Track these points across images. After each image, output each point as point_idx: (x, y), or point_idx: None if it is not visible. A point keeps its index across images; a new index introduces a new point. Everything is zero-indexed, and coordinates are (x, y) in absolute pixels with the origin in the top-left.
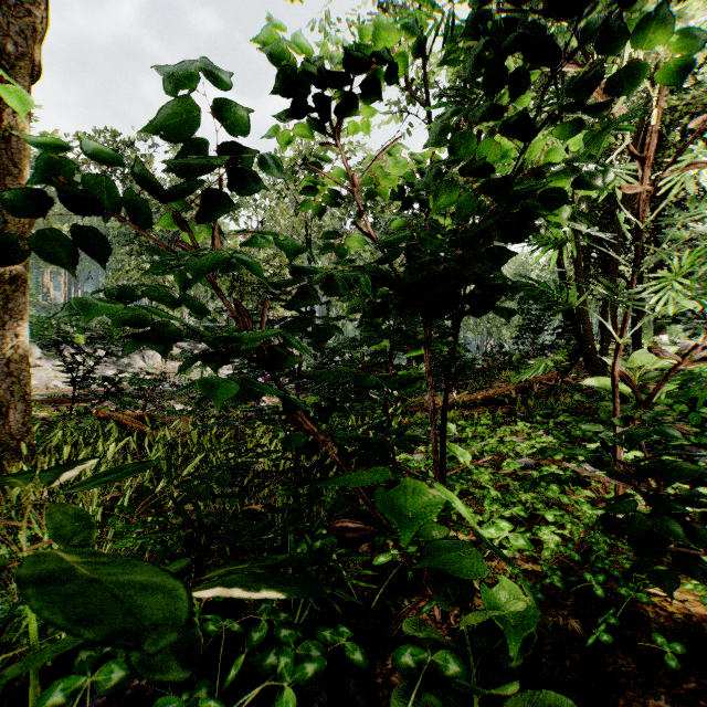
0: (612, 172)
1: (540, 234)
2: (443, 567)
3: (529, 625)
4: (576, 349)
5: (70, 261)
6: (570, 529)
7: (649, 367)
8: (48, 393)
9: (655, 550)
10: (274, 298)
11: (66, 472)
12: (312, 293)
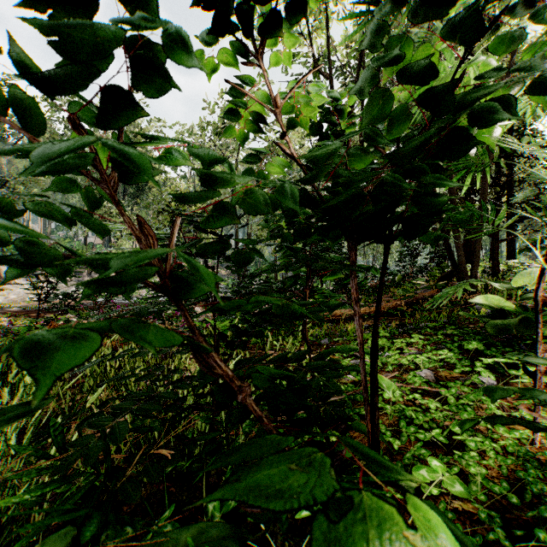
0: None
1: (468, 154)
2: None
3: None
4: (449, 271)
5: None
6: (492, 457)
7: (529, 287)
8: (24, 306)
9: None
10: (189, 220)
11: None
12: (225, 211)
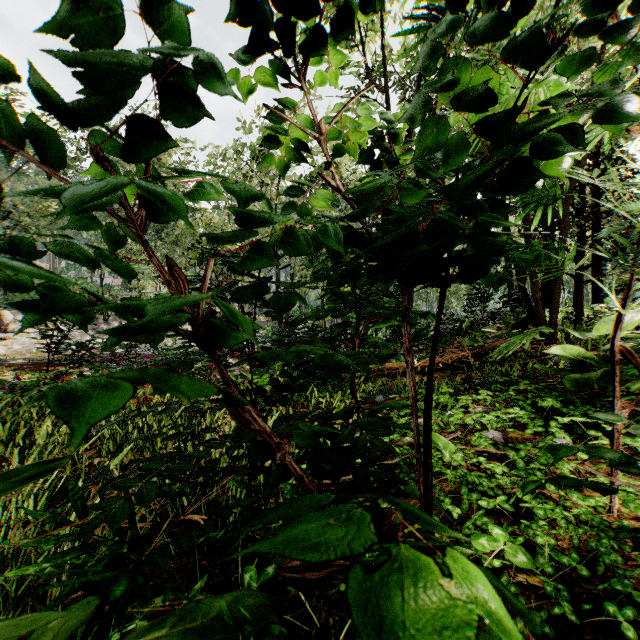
0: None
1: (535, 186)
2: None
3: None
4: (525, 317)
5: None
6: (564, 526)
7: None
8: (30, 357)
9: None
10: (223, 261)
11: None
12: (263, 251)
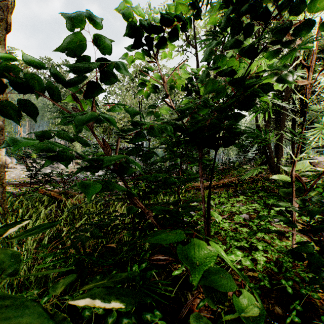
0: (295, 73)
1: (256, 105)
2: (212, 285)
3: (260, 321)
4: (265, 160)
5: (13, 118)
6: (270, 253)
7: (303, 170)
8: (19, 180)
9: (321, 271)
10: (122, 137)
11: (12, 228)
12: (140, 135)
